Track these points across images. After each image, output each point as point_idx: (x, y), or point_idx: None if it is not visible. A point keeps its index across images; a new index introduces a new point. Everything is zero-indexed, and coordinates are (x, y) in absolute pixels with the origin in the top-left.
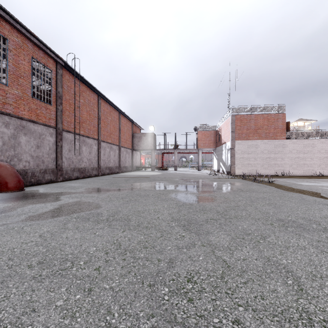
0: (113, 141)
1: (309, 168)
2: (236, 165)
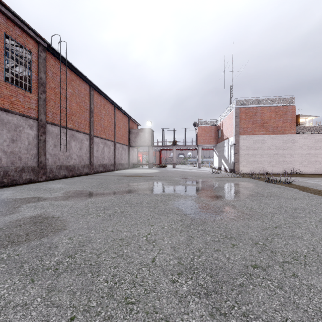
0: (107, 136)
1: (321, 165)
2: (240, 162)
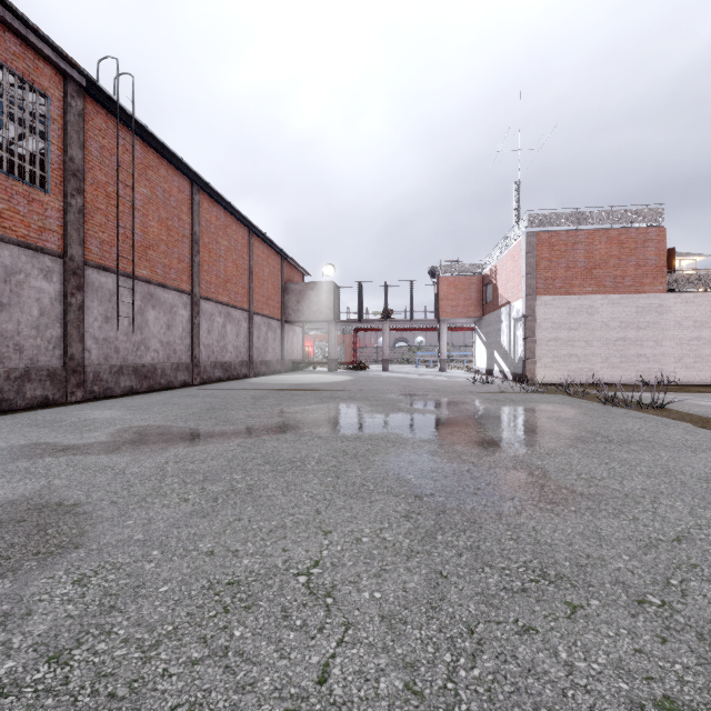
0: (234, 299)
1: None
2: (538, 358)
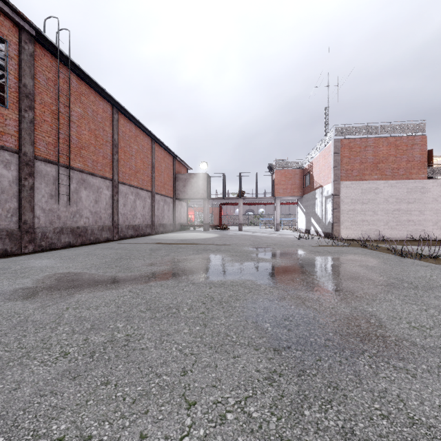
0: (141, 183)
1: None
2: (341, 222)
